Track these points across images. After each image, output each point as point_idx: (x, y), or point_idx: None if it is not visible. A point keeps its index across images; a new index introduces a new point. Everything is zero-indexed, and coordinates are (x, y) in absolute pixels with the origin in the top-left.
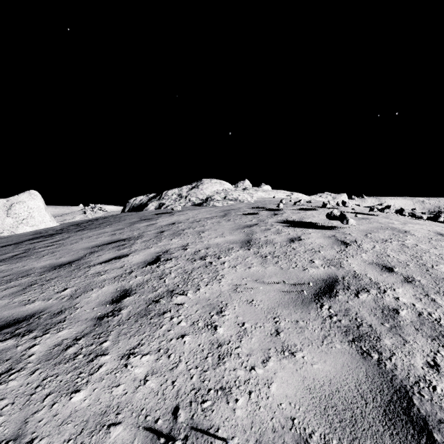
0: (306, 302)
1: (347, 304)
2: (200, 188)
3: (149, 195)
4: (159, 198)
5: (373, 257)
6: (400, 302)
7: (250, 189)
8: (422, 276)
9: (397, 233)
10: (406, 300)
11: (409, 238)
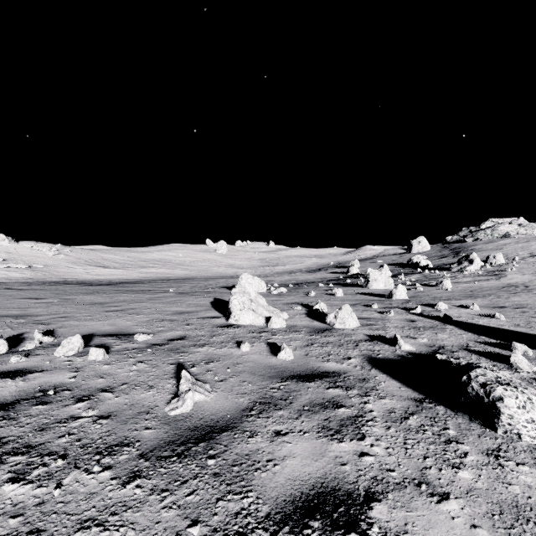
0: None
1: None
2: (499, 230)
3: (459, 235)
4: (472, 236)
5: None
6: None
7: (527, 225)
8: None
9: None
10: None
11: None
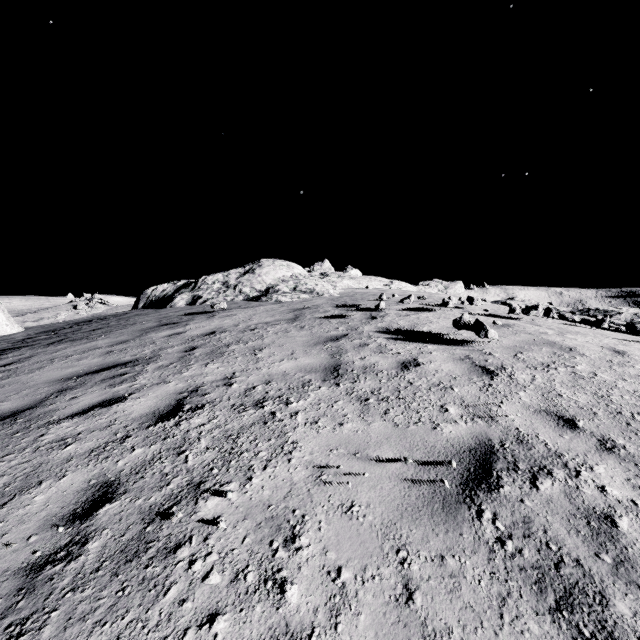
0: (451, 504)
1: (522, 506)
2: (258, 273)
3: (177, 283)
4: (192, 288)
5: (538, 399)
6: (611, 498)
7: (332, 275)
8: (624, 436)
9: (560, 352)
10: (619, 493)
11: (580, 361)
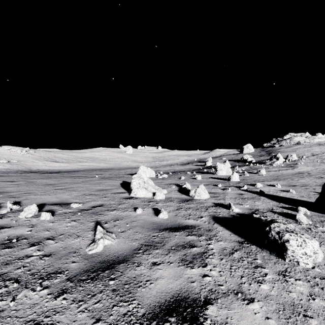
0: None
1: None
2: (294, 140)
3: (271, 143)
4: (278, 143)
5: None
6: None
7: (310, 137)
8: None
9: None
10: None
11: None
